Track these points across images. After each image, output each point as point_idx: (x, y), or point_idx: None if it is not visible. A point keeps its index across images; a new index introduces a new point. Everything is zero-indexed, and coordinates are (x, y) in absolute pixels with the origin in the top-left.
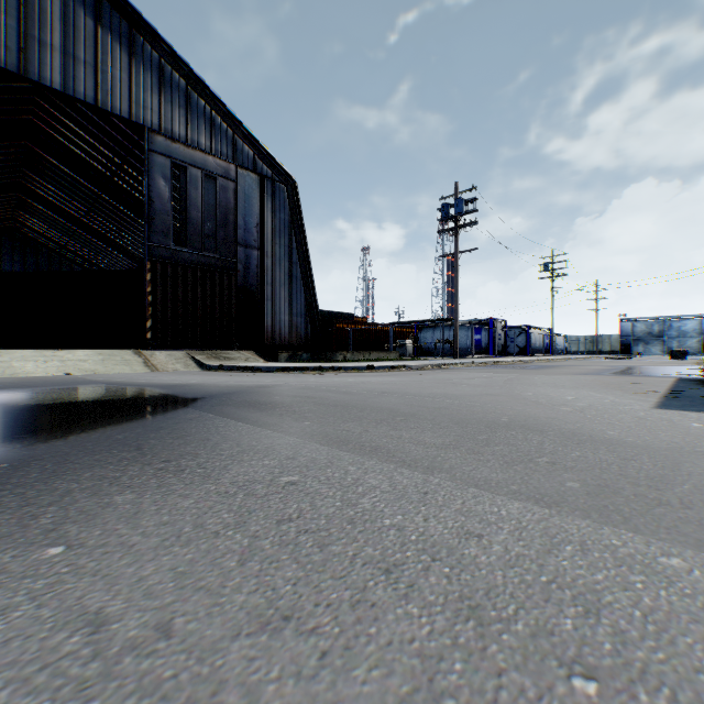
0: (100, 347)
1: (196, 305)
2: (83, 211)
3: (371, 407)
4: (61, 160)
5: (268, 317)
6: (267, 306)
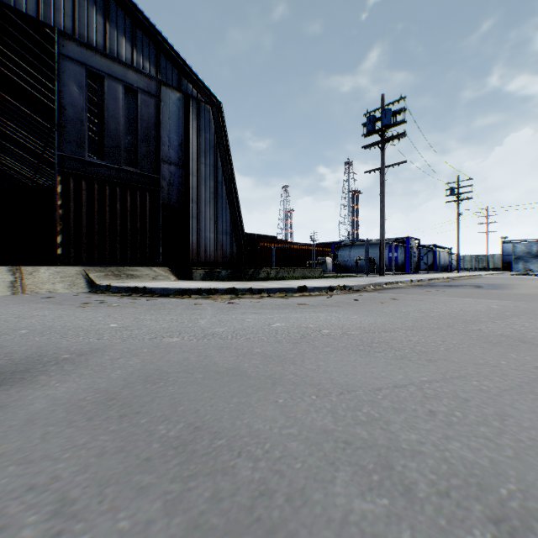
0: (25, 263)
1: (115, 220)
2: (41, 147)
3: None
4: (13, 96)
5: (193, 234)
6: (192, 223)
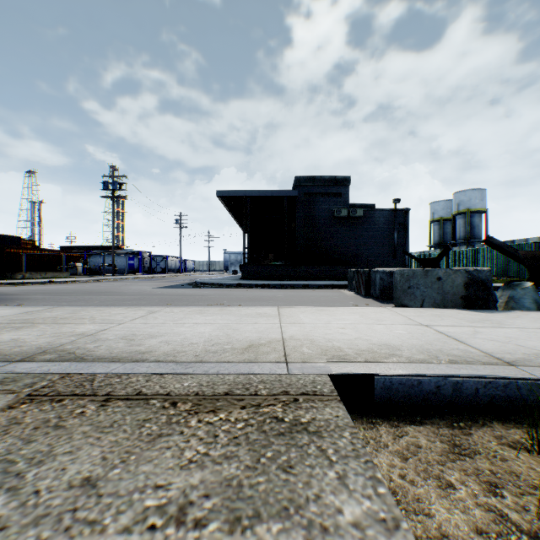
0: None
1: None
2: None
3: (61, 292)
4: None
5: None
6: None
